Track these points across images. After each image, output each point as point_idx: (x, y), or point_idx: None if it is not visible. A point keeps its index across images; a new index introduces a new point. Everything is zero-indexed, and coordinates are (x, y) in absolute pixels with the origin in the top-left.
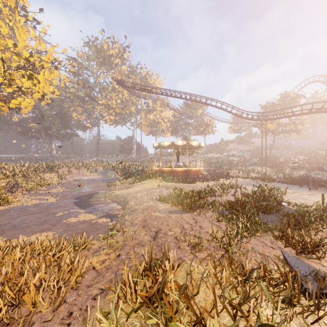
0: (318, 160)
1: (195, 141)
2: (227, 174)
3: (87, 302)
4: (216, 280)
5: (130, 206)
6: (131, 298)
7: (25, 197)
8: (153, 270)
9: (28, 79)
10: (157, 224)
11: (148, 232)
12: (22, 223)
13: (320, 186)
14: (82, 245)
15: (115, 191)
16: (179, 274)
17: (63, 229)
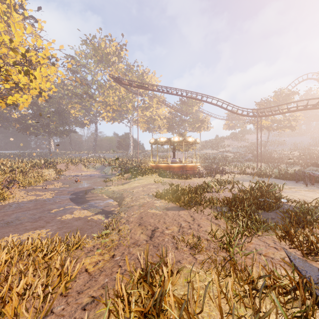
0: (312, 156)
1: (191, 137)
2: (222, 170)
3: (76, 313)
4: (220, 289)
5: (126, 202)
6: (123, 314)
7: (22, 193)
8: (149, 278)
9: (25, 76)
10: (153, 222)
11: (144, 230)
12: (16, 219)
13: (316, 182)
14: (75, 244)
15: (111, 187)
16: (178, 281)
17: (57, 226)
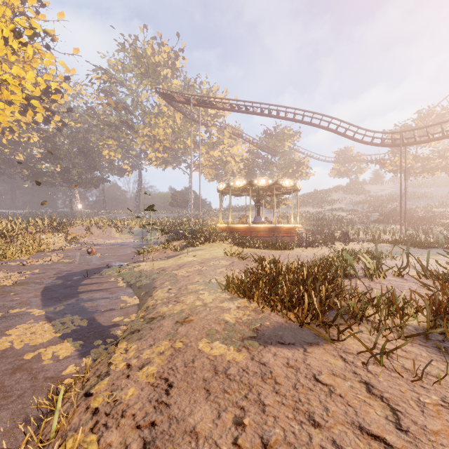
0: None
1: (288, 180)
2: (345, 235)
3: None
4: None
5: (153, 301)
6: None
7: None
8: None
9: None
10: (210, 435)
11: None
12: None
13: None
14: None
15: (143, 263)
16: None
17: None
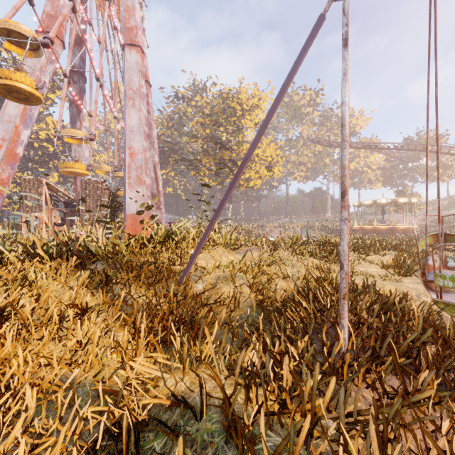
0: None
1: (403, 198)
2: None
3: None
4: None
5: None
6: None
7: None
8: None
9: None
10: None
11: None
12: None
13: None
14: None
15: None
16: None
17: None
